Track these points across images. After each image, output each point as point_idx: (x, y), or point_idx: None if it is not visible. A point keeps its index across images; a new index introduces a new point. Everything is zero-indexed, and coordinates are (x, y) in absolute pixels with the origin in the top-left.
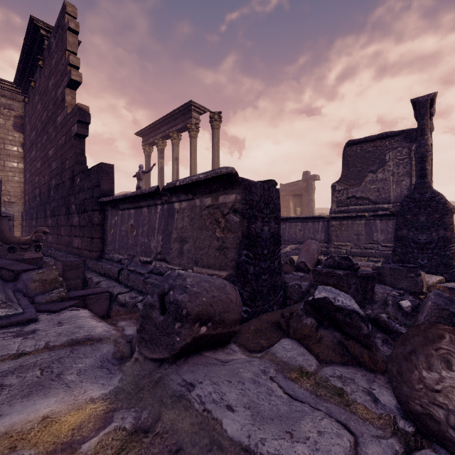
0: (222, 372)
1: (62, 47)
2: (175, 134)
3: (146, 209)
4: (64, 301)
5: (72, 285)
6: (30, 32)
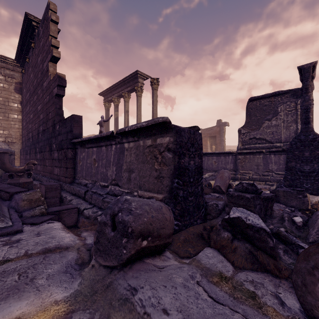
0: (159, 277)
1: (46, 34)
2: (126, 94)
3: (104, 147)
4: (43, 216)
5: (52, 202)
6: (25, 23)
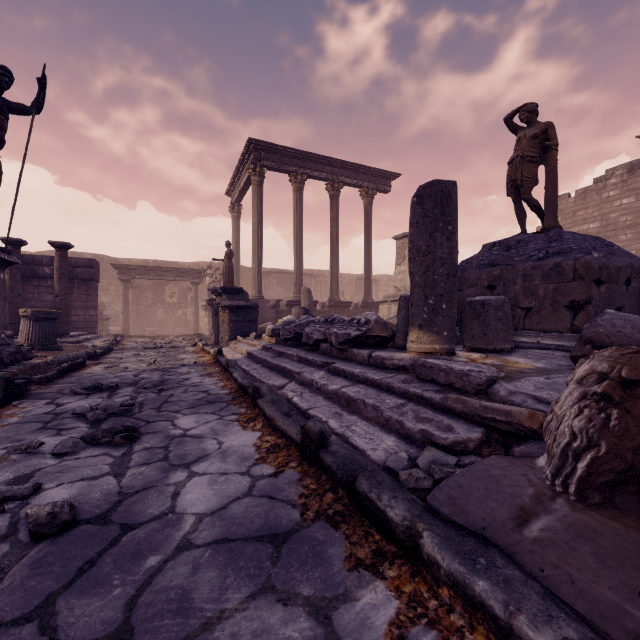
0: None
1: None
2: None
3: None
4: None
5: None
6: None
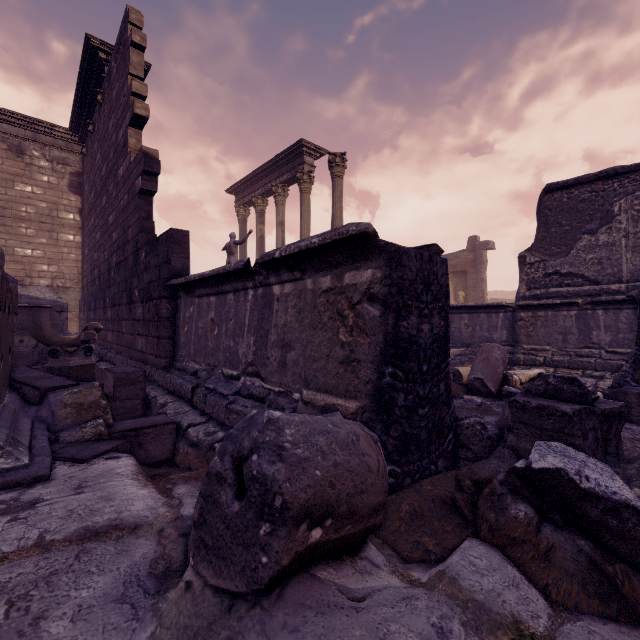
0: (355, 633)
1: (124, 72)
2: (280, 188)
3: (231, 295)
4: (101, 441)
5: (127, 408)
6: (86, 57)
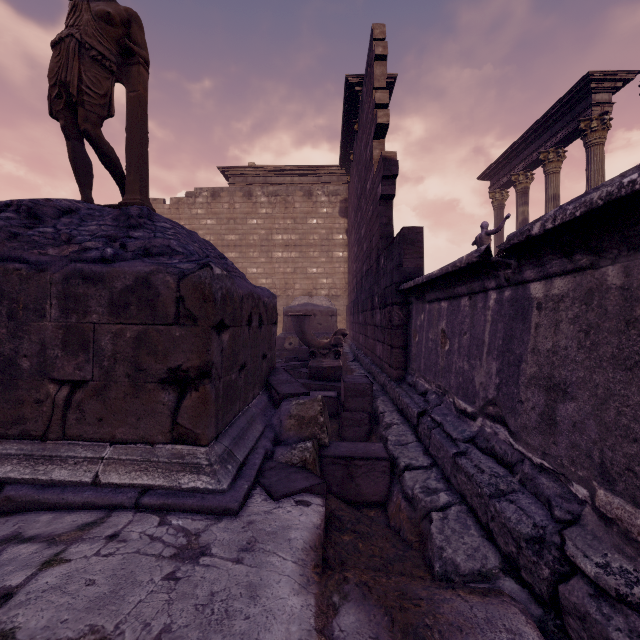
0: None
1: (370, 90)
2: (552, 152)
3: (465, 300)
4: (302, 472)
5: (355, 420)
6: (346, 97)
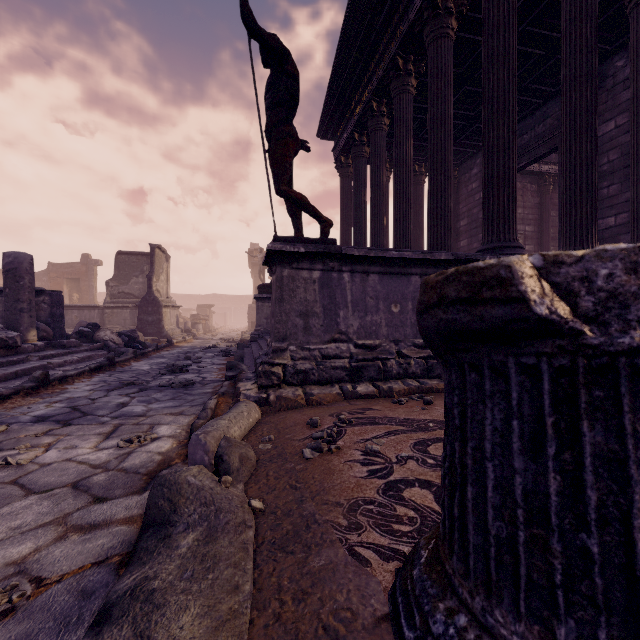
0: None
1: None
2: None
3: None
4: None
5: None
6: None
